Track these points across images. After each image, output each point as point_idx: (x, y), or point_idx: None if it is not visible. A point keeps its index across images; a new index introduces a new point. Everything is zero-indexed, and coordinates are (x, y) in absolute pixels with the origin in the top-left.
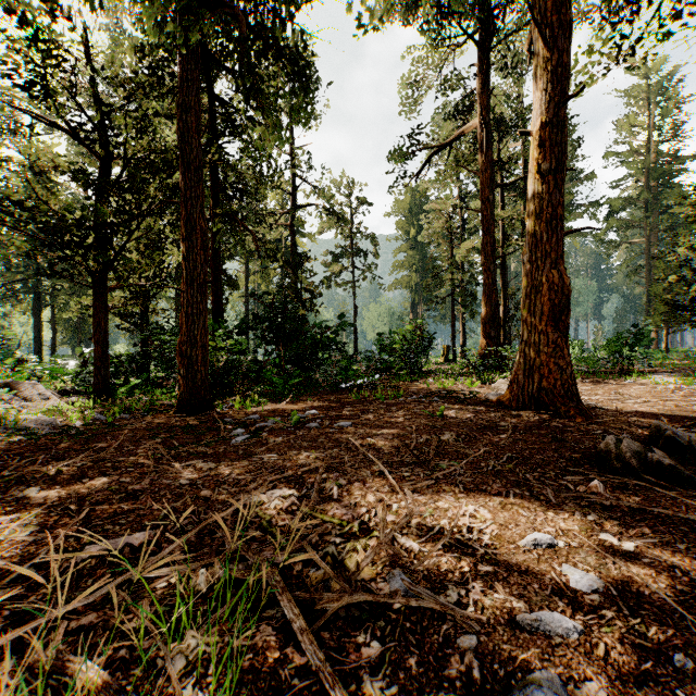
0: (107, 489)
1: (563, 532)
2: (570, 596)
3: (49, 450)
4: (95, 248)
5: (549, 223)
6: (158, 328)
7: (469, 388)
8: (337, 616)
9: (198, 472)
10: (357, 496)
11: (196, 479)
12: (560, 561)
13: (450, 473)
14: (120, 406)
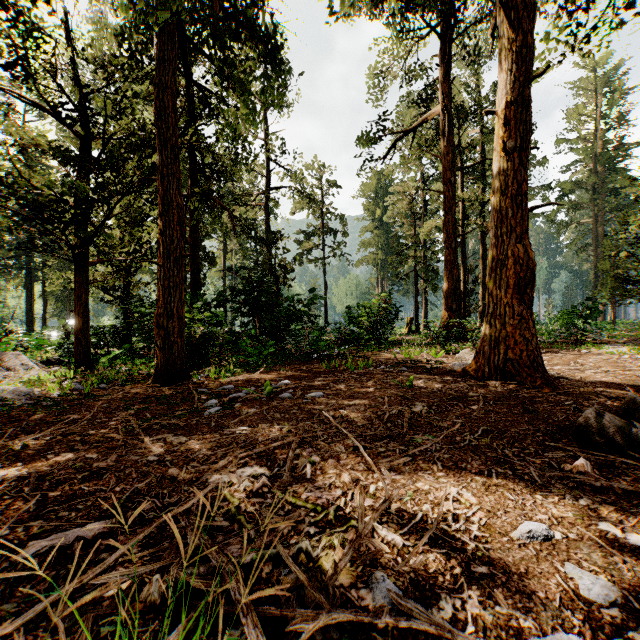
0: (70, 467)
1: (557, 520)
2: (584, 609)
3: (21, 422)
4: (74, 223)
5: (515, 199)
6: (139, 301)
7: (434, 358)
8: (313, 637)
9: (168, 447)
10: (331, 475)
11: (164, 454)
12: (561, 559)
13: (426, 448)
14: (99, 376)
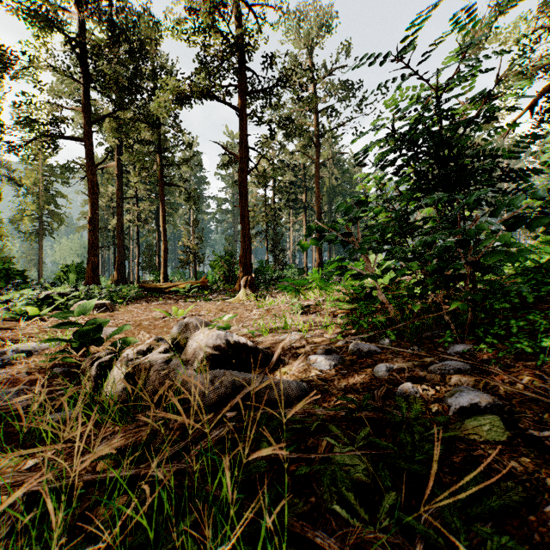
0: None
1: None
2: None
3: None
4: None
5: (92, 245)
6: None
7: None
8: None
9: None
10: None
11: None
12: None
13: None
14: None
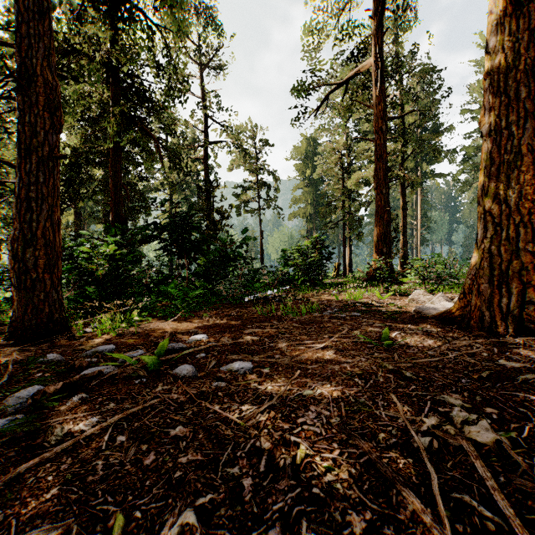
0: None
1: None
2: None
3: None
4: None
5: (530, 71)
6: None
7: (383, 300)
8: None
9: None
10: None
11: None
12: None
13: None
14: None
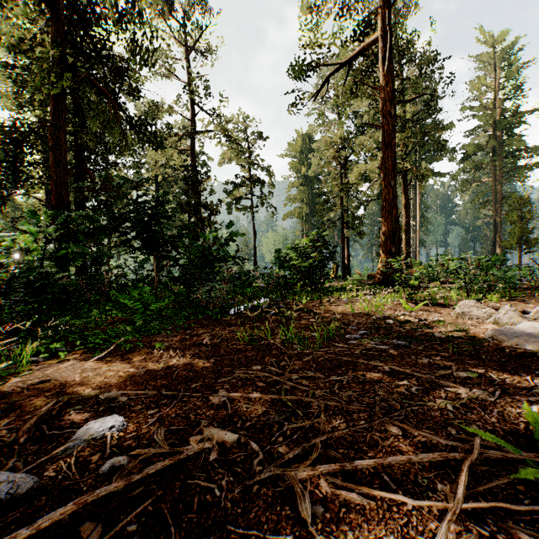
0: None
1: None
2: None
3: None
4: None
5: None
6: None
7: (417, 314)
8: None
9: None
10: None
11: None
12: None
13: None
14: None
